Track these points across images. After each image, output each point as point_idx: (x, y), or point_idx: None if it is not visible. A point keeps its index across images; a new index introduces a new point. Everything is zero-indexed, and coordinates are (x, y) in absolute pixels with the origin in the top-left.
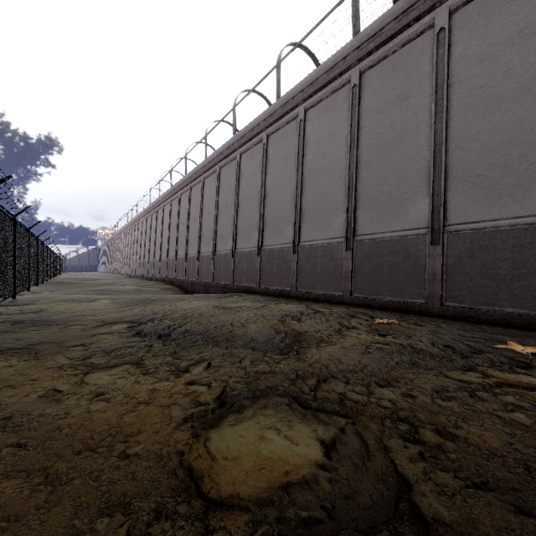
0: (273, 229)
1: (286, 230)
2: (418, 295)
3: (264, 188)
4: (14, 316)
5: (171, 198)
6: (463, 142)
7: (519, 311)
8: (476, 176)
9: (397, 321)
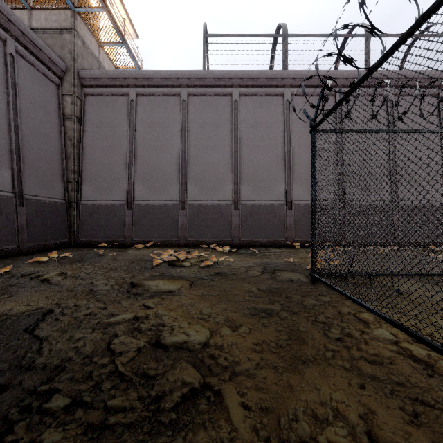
0: None
1: None
2: None
3: None
4: None
5: None
6: None
7: None
8: None
9: None
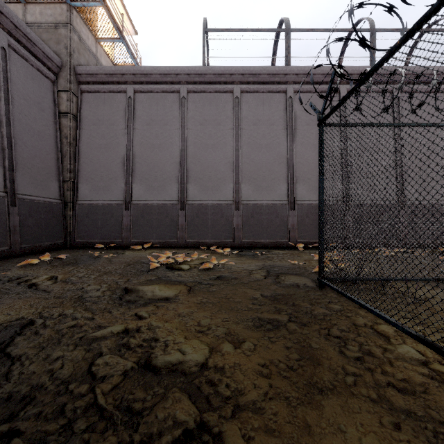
0: None
1: None
2: None
3: None
4: None
5: None
6: None
7: None
8: None
9: None
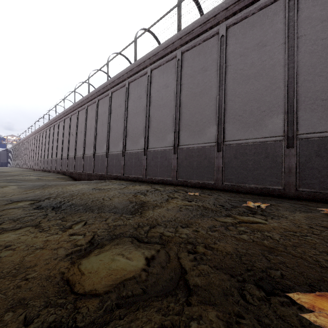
0: (132, 140)
1: (139, 141)
2: (211, 179)
3: (126, 114)
4: None
5: (64, 117)
6: (232, 98)
7: (257, 186)
8: (238, 116)
9: (199, 193)
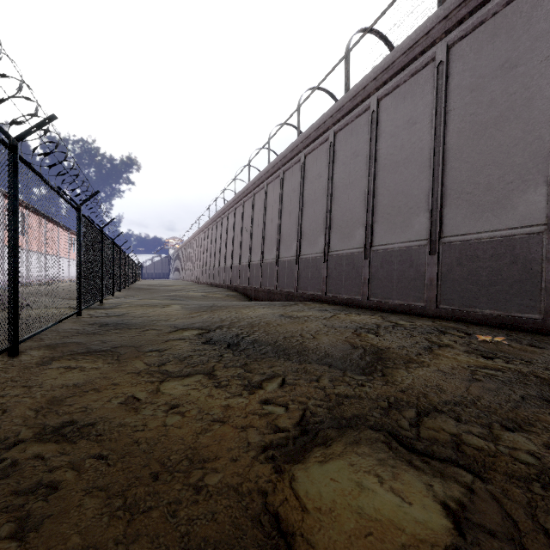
0: (341, 232)
1: (355, 234)
2: (530, 308)
3: (330, 189)
4: (101, 319)
5: (235, 205)
6: None
7: None
8: None
9: (503, 340)
